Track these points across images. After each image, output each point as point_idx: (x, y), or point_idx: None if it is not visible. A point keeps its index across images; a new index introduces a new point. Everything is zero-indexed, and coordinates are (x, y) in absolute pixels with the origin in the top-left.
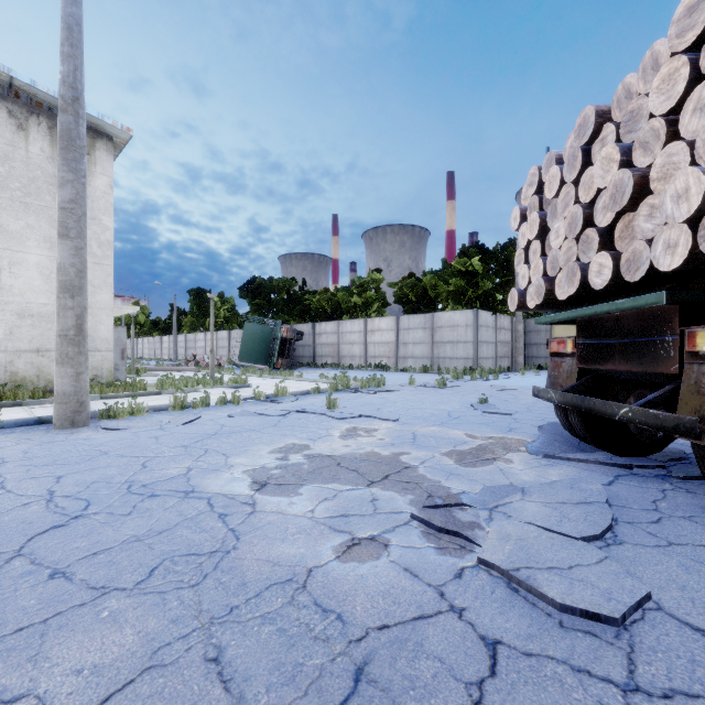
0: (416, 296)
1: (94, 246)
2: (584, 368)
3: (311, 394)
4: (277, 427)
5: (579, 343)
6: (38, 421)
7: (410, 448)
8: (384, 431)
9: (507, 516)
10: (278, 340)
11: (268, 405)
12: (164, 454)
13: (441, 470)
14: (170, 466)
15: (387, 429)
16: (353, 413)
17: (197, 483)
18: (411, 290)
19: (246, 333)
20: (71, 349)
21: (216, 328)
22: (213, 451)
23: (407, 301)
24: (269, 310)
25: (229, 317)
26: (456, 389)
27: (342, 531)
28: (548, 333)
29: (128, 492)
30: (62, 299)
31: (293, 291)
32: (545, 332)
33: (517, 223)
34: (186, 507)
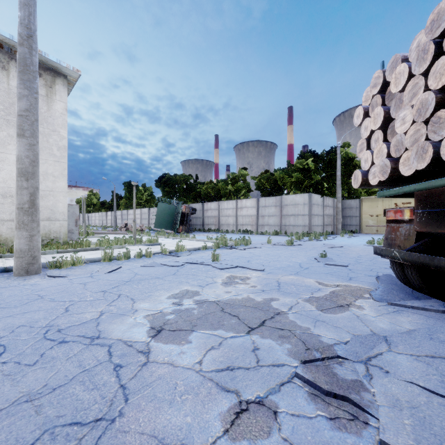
0: (270, 185)
1: (54, 149)
2: (422, 232)
3: (200, 250)
4: (175, 276)
5: (418, 211)
6: (3, 270)
7: (277, 295)
8: (255, 279)
9: (384, 371)
10: (179, 214)
11: (170, 258)
12: (86, 298)
13: (307, 317)
14: (86, 310)
15: (257, 277)
16: (230, 264)
17: (104, 328)
18: (266, 181)
19: (159, 209)
20: (25, 218)
21: (141, 207)
22: (124, 296)
23: (263, 188)
24: (174, 194)
25: (149, 200)
26: (300, 246)
27: (228, 390)
28: (357, 209)
29: (43, 338)
30: (19, 181)
31: (190, 182)
32: (356, 208)
33: (360, 119)
34: (87, 356)
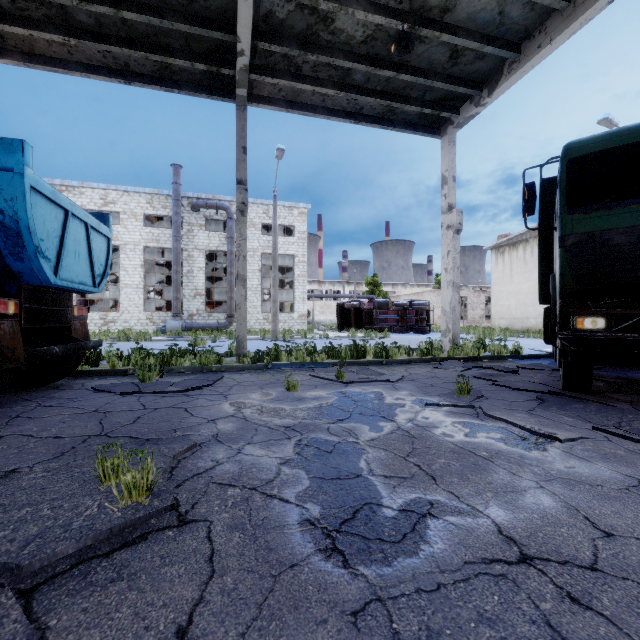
0: None
1: None
2: None
3: None
4: None
5: None
6: None
7: None
8: None
9: None
10: None
11: None
12: None
13: None
14: None
15: None
16: None
17: None
18: None
19: None
20: None
21: None
22: None
23: None
24: None
25: None
26: None
27: None
28: None
29: None
30: None
31: None
32: None
33: None
34: None
